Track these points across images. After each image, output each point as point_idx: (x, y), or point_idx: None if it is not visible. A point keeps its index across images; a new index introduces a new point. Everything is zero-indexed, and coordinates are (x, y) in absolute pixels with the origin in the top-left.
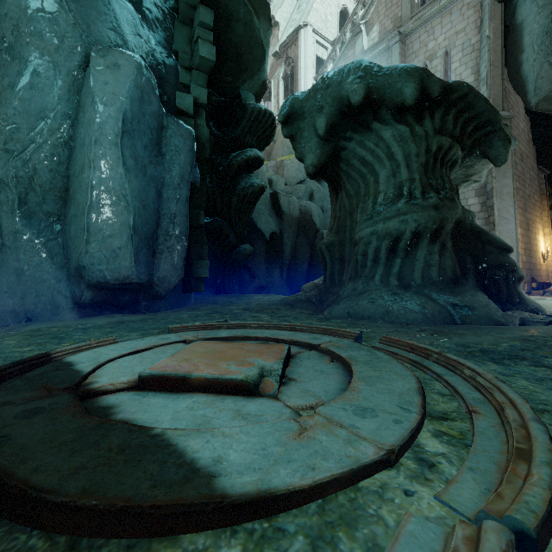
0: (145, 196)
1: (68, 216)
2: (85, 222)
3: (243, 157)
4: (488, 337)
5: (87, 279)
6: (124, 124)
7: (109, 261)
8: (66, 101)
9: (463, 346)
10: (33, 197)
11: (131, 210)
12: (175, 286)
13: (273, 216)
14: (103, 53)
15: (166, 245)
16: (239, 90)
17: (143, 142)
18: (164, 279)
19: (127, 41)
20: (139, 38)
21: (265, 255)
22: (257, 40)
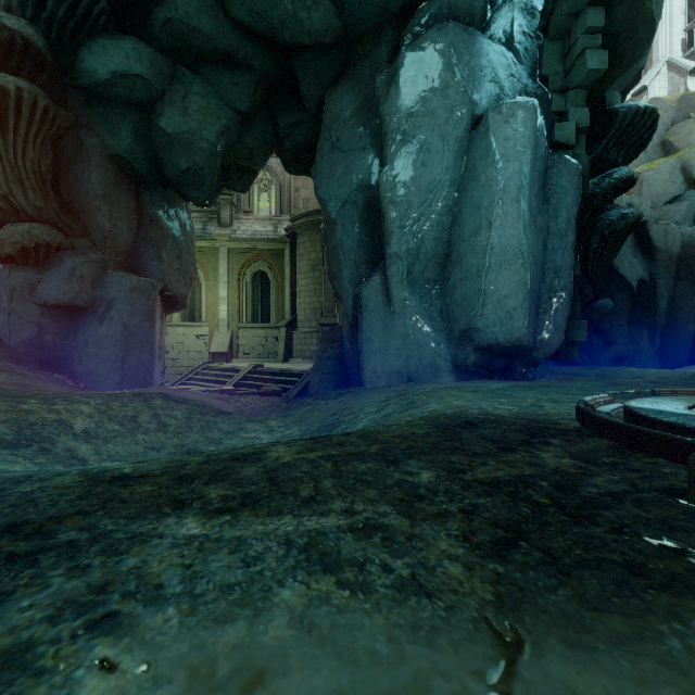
0: (535, 250)
1: (449, 281)
2: (482, 284)
3: (611, 181)
4: None
5: (477, 341)
6: (525, 176)
7: (503, 323)
8: (453, 168)
9: None
10: (417, 266)
11: (527, 266)
12: (554, 351)
13: (638, 256)
14: (499, 109)
15: (550, 303)
16: (603, 94)
17: (534, 191)
18: (545, 342)
19: (502, 87)
20: (512, 79)
21: (626, 313)
22: (645, 16)
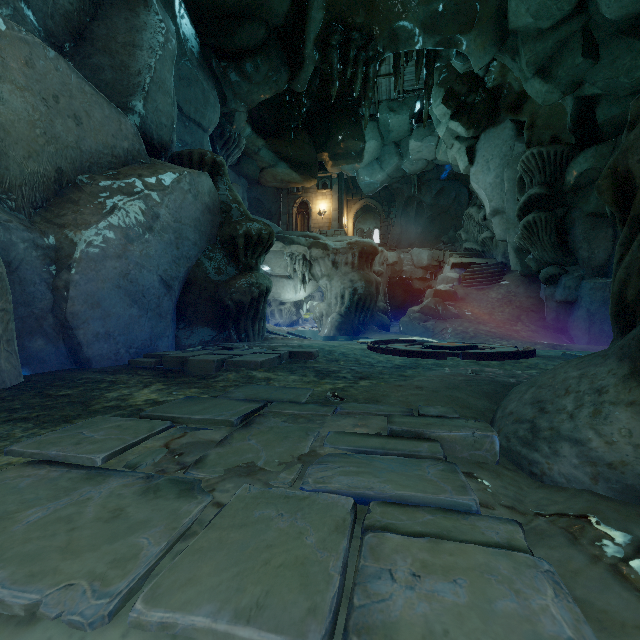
0: None
1: None
2: None
3: None
4: (428, 374)
5: None
6: None
7: None
8: None
9: (427, 368)
10: None
11: None
12: None
13: None
14: None
15: None
16: None
17: None
18: None
19: None
20: None
21: None
22: None
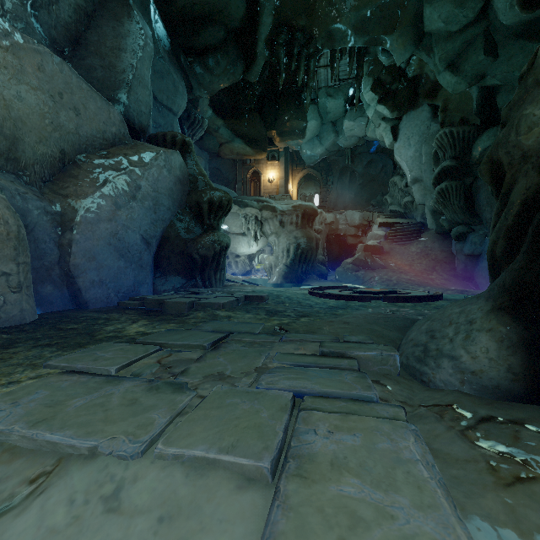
0: None
1: None
2: None
3: None
4: (355, 313)
5: None
6: None
7: None
8: None
9: (355, 309)
10: None
11: None
12: None
13: None
14: None
15: None
16: None
17: None
18: None
19: None
20: None
21: None
22: None
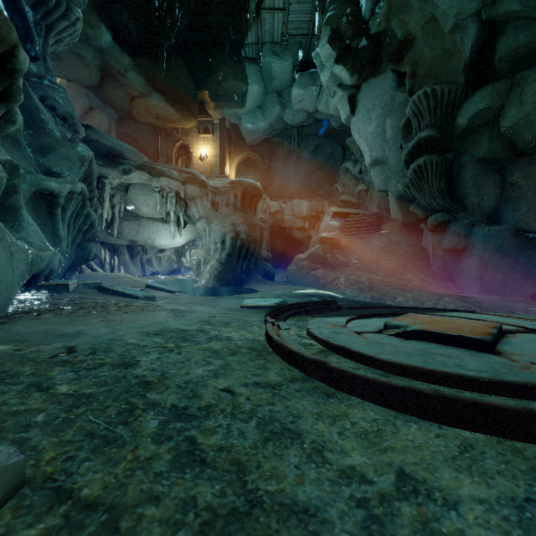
0: None
1: None
2: None
3: None
4: None
5: None
6: None
7: None
8: None
9: None
10: None
11: None
12: None
13: None
14: None
15: None
16: None
17: None
18: None
19: None
20: None
21: None
22: None
